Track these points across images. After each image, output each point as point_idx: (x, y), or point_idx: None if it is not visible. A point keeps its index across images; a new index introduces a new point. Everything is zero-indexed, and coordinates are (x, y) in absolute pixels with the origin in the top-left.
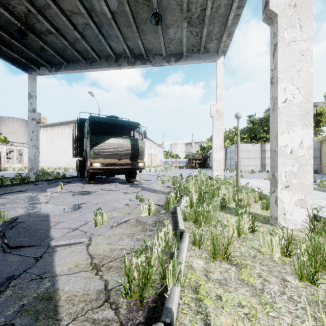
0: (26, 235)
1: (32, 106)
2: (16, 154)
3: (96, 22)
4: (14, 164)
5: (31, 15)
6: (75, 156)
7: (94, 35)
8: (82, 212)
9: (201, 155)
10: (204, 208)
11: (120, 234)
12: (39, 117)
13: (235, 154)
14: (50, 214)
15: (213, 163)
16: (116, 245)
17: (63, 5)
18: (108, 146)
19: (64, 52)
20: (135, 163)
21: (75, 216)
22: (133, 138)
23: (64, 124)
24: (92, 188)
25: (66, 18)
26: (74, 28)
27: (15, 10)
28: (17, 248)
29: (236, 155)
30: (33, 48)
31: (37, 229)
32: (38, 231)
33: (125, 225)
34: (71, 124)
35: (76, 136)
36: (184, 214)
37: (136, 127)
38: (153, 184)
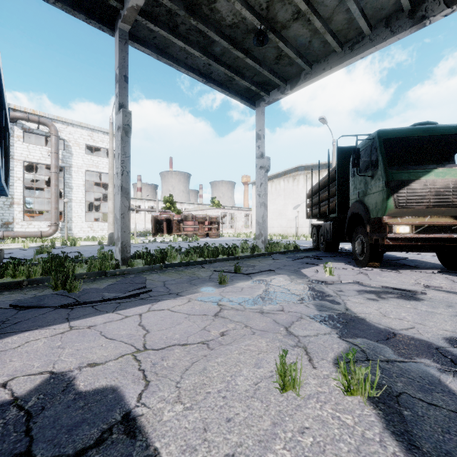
0: None
1: (260, 149)
2: (228, 218)
3: None
4: (226, 230)
5: None
6: (319, 216)
7: None
8: None
9: None
10: None
11: None
12: (268, 164)
13: None
14: (439, 376)
15: None
16: None
17: None
18: (429, 188)
19: (309, 47)
20: None
21: None
22: None
23: (278, 176)
24: (392, 280)
25: None
26: None
27: (256, 4)
28: None
29: None
30: (267, 62)
31: None
32: None
33: None
34: (287, 174)
35: (322, 183)
36: None
37: None
38: None
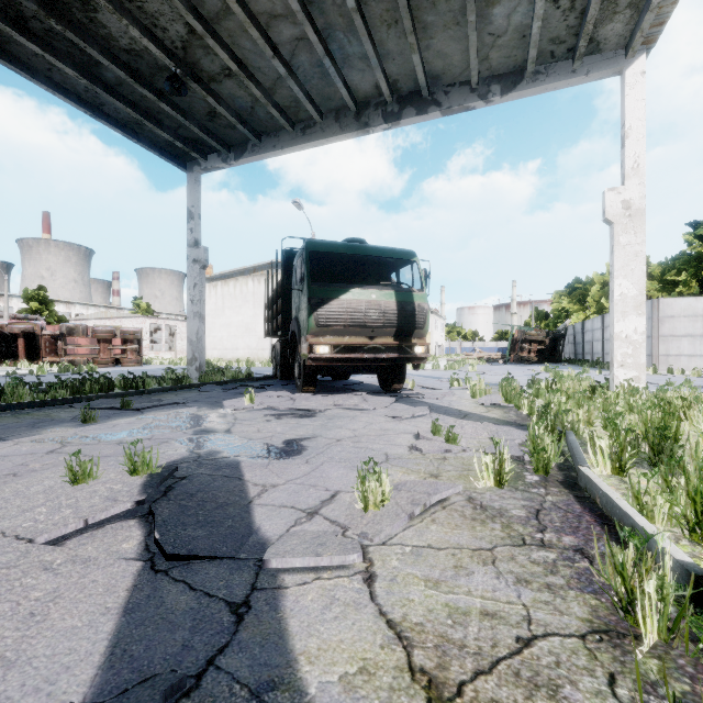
0: (200, 520)
1: (193, 234)
2: (165, 334)
3: (318, 30)
4: (161, 353)
5: (195, 40)
6: (272, 334)
7: (314, 62)
8: (312, 462)
9: (545, 332)
10: (698, 480)
11: (447, 545)
12: (206, 257)
13: (651, 326)
14: (242, 461)
15: (614, 346)
16: (461, 594)
17: (254, 4)
18: (346, 308)
19: (253, 114)
20: (406, 347)
21: (298, 473)
22: (401, 288)
23: (245, 272)
24: (314, 403)
25: (260, 32)
26: (273, 54)
27: (166, 38)
28: (182, 559)
29: (654, 327)
30: (197, 115)
31: (223, 505)
32: (225, 508)
33: (445, 516)
34: (258, 271)
35: (274, 292)
36: (637, 498)
37: (404, 263)
38: (448, 397)
